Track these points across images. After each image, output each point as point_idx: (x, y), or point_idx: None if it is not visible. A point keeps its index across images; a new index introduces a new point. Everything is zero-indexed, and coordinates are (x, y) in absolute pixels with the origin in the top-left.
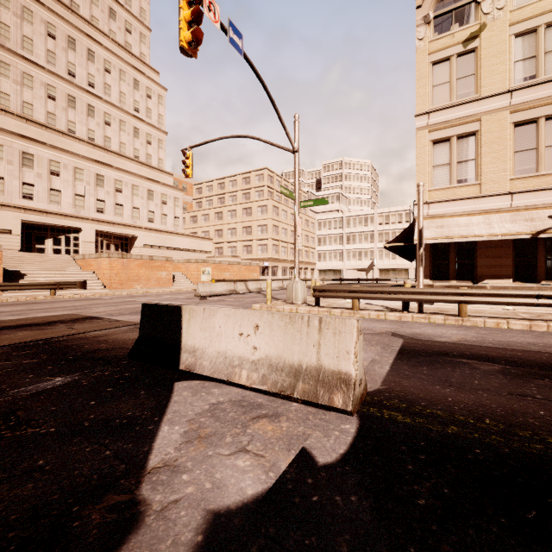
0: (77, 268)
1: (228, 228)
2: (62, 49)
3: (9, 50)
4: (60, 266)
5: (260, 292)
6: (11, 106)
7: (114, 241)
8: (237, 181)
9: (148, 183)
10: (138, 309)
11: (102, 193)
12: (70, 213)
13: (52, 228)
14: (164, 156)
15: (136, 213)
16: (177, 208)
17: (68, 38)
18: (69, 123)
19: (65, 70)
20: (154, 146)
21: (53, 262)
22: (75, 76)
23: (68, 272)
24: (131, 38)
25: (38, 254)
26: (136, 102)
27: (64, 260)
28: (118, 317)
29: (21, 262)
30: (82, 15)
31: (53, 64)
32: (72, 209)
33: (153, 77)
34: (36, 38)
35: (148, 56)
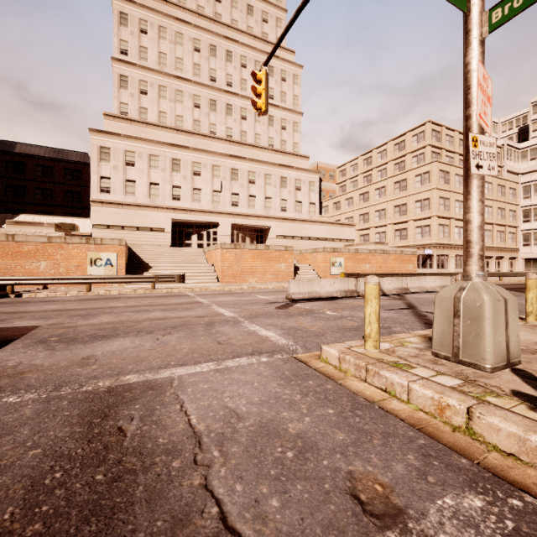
0: (204, 261)
1: (376, 210)
2: (205, 59)
3: (166, 74)
4: (190, 258)
5: (403, 296)
6: (168, 122)
7: (249, 233)
8: (387, 150)
9: (281, 170)
10: (133, 324)
11: (236, 187)
12: (208, 209)
13: (196, 224)
14: (299, 139)
15: (269, 203)
16: (312, 193)
17: (210, 47)
18: (211, 126)
19: (208, 77)
20: (289, 130)
21: (185, 255)
22: (216, 80)
23: (189, 265)
24: (267, 27)
25: (176, 248)
26: (271, 89)
27: (195, 253)
28: (6, 354)
29: (159, 256)
30: (222, 21)
31: (198, 75)
32: (210, 205)
33: (288, 58)
34: (185, 56)
35: (284, 39)
